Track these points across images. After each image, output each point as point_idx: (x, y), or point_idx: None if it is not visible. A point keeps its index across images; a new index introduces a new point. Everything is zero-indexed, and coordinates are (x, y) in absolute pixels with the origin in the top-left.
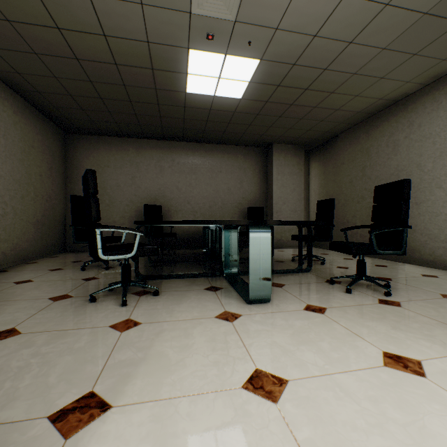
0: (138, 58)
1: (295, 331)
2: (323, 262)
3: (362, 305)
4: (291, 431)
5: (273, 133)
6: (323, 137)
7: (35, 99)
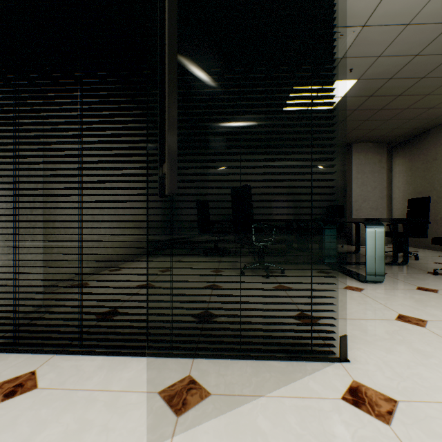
0: None
1: (417, 300)
2: (417, 257)
3: None
4: (441, 337)
5: (354, 135)
6: (410, 133)
7: None
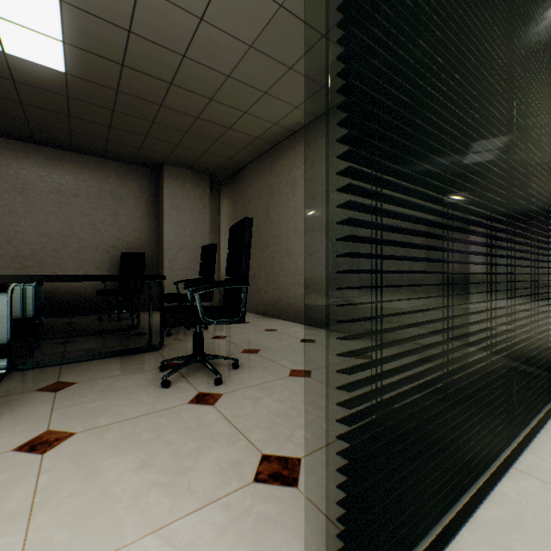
0: None
1: None
2: None
3: (155, 413)
4: None
5: (157, 148)
6: (230, 165)
7: None
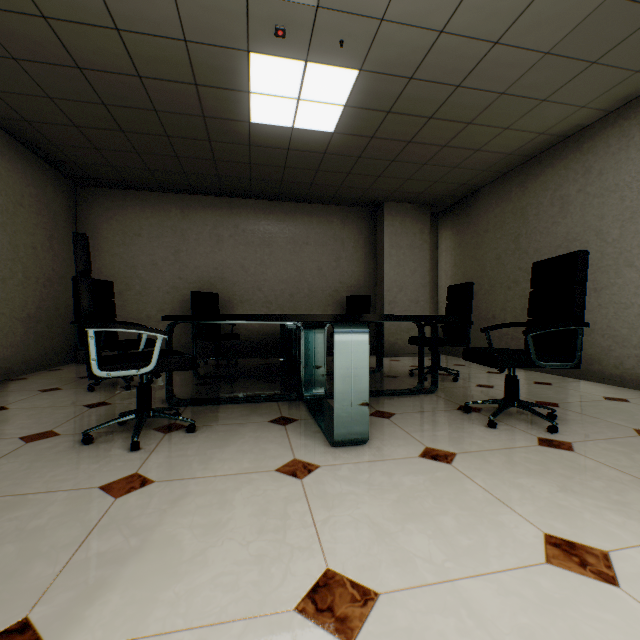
0: (173, 67)
1: (402, 495)
2: (456, 377)
3: (513, 448)
4: None
5: (384, 187)
6: (458, 192)
7: (23, 132)
